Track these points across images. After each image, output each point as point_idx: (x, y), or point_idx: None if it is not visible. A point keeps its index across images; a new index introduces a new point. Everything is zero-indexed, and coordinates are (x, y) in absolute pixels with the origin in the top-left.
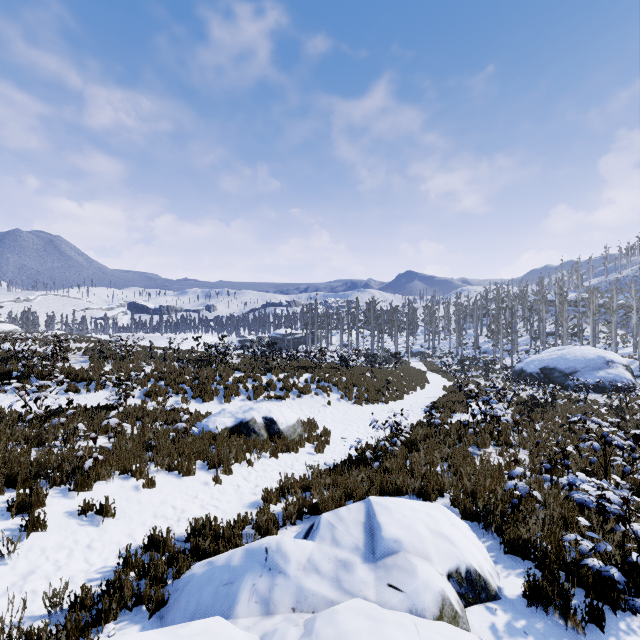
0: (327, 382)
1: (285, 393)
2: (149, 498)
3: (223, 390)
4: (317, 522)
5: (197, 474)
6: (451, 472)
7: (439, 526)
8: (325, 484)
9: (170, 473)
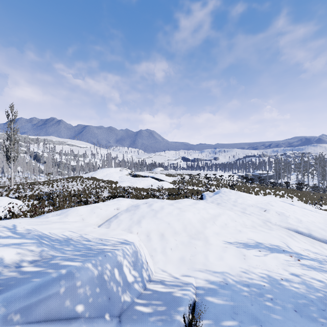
0: (291, 194)
1: (274, 196)
2: None
3: (253, 193)
4: None
5: None
6: None
7: None
8: None
9: None
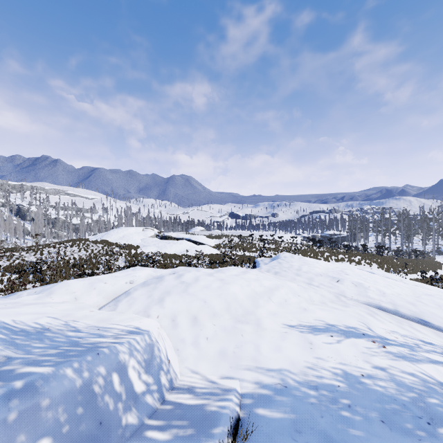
0: (369, 261)
1: (349, 263)
2: None
3: (322, 259)
4: None
5: None
6: None
7: None
8: None
9: None
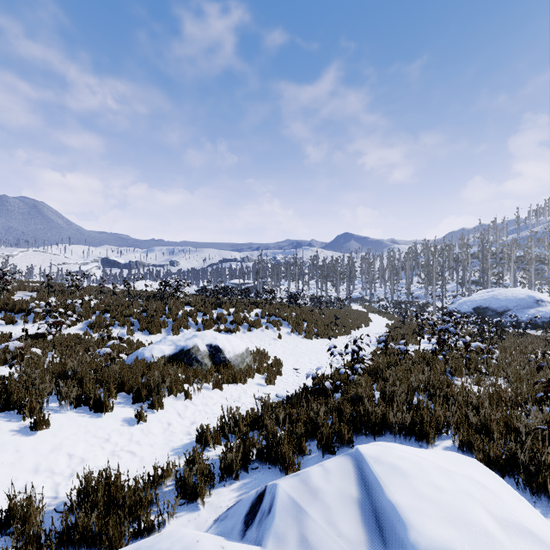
0: (277, 317)
1: (235, 326)
2: (35, 444)
3: (172, 323)
4: (269, 497)
5: (116, 409)
6: (440, 404)
7: (508, 508)
8: (278, 420)
9: (78, 408)
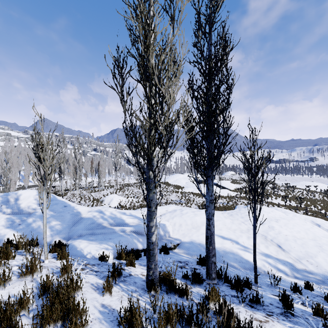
0: None
1: None
2: None
3: None
4: None
5: None
6: None
7: None
8: None
9: None
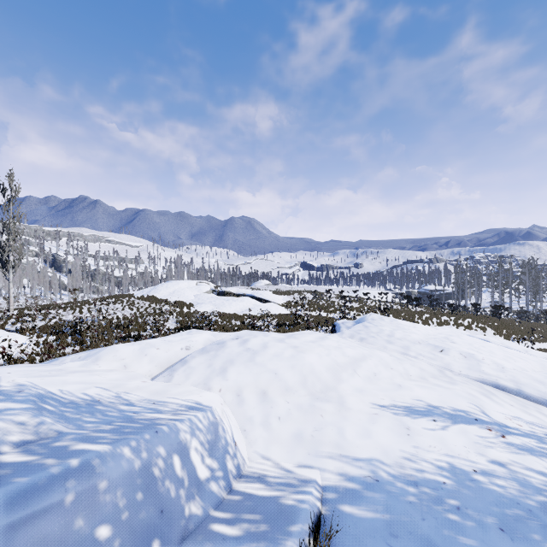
0: (483, 324)
1: (455, 327)
2: None
3: (420, 322)
4: None
5: None
6: None
7: None
8: None
9: None
